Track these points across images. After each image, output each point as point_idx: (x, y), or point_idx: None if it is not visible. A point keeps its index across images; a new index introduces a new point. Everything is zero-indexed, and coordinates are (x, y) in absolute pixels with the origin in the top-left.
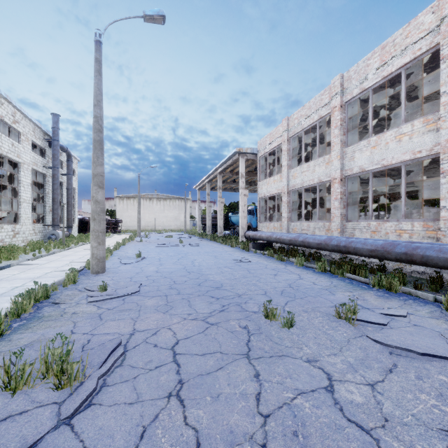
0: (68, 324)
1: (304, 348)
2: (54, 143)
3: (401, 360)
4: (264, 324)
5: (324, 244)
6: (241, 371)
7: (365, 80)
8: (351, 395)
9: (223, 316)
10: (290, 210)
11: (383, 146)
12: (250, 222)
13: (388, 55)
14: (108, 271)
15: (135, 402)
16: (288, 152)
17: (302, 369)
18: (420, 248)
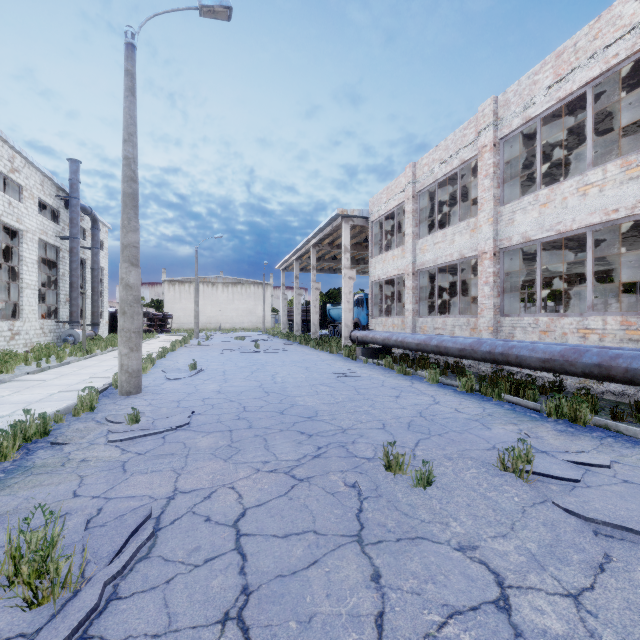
0: (70, 480)
1: (451, 525)
2: (73, 203)
3: (615, 546)
4: (384, 480)
5: (470, 350)
6: (350, 568)
7: (531, 104)
8: (541, 617)
9: (319, 465)
10: (416, 299)
11: (558, 203)
12: (358, 318)
13: (567, 66)
14: (145, 390)
15: (163, 634)
16: (413, 214)
17: (452, 564)
18: (622, 356)
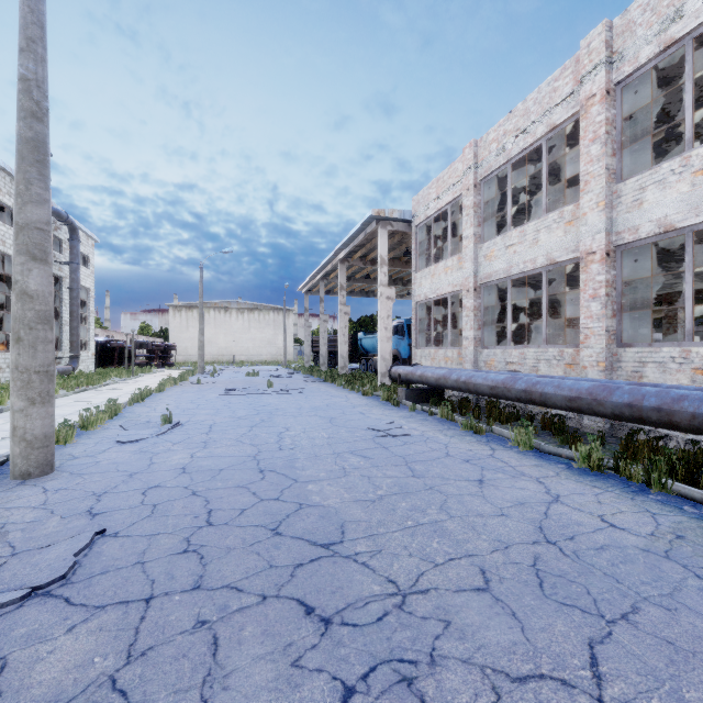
0: None
1: None
2: None
3: None
4: None
5: (590, 400)
6: None
7: (676, 19)
8: None
9: None
10: (479, 324)
11: None
12: (398, 349)
13: None
14: (63, 467)
15: None
16: (475, 209)
17: None
18: None
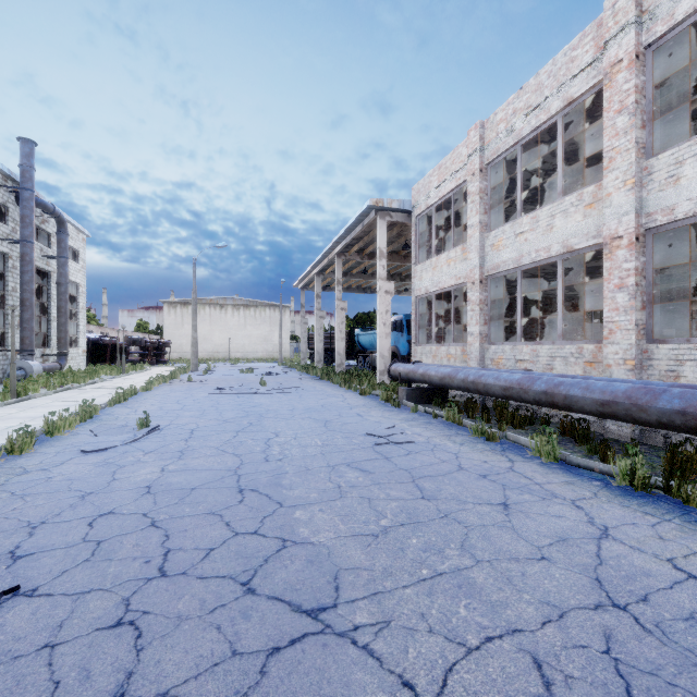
0: None
1: None
2: (24, 195)
3: None
4: None
5: (628, 405)
6: None
7: None
8: None
9: None
10: (485, 319)
11: None
12: (396, 346)
13: None
14: (6, 485)
15: None
16: (481, 195)
17: None
18: None
